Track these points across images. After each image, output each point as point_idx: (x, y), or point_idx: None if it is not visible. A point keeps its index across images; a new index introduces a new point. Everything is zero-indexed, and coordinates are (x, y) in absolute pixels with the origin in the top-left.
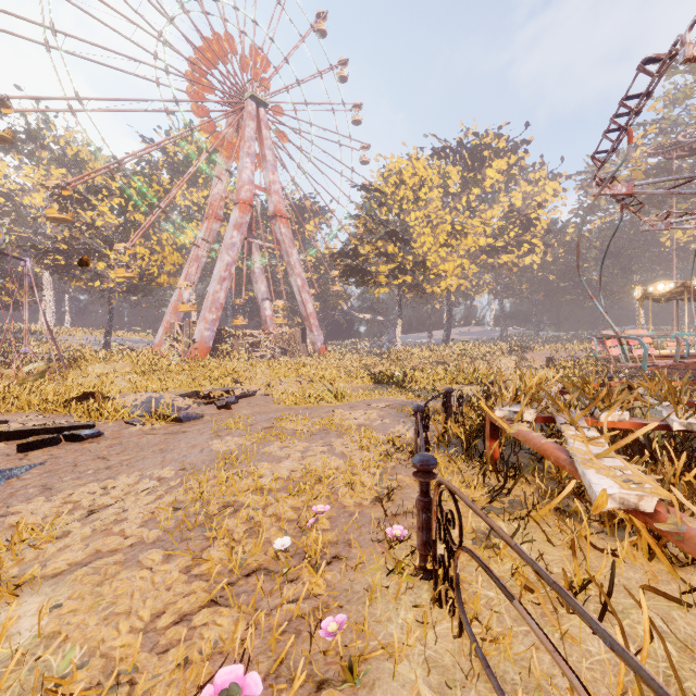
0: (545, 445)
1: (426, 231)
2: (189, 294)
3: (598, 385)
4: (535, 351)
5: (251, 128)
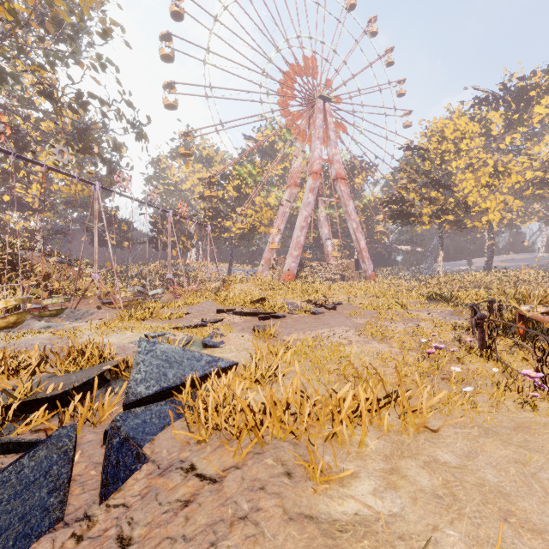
0: (544, 318)
1: (468, 176)
2: (278, 238)
3: None
4: None
5: (320, 119)
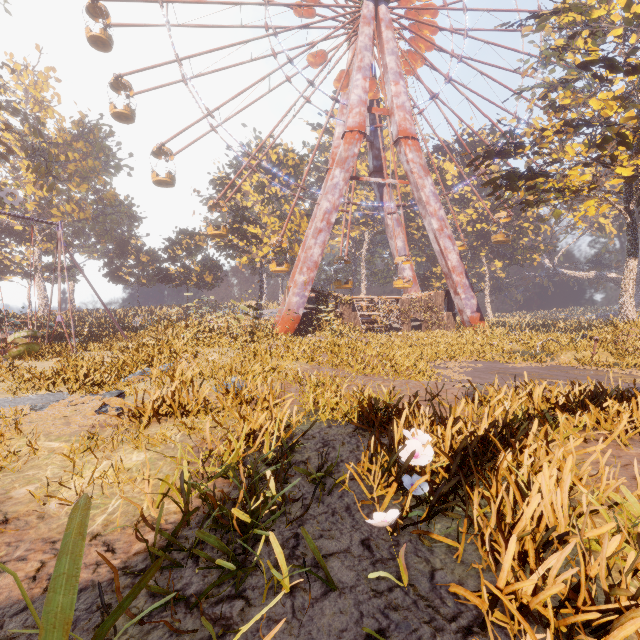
0: None
1: None
2: None
3: None
4: None
5: (365, 35)
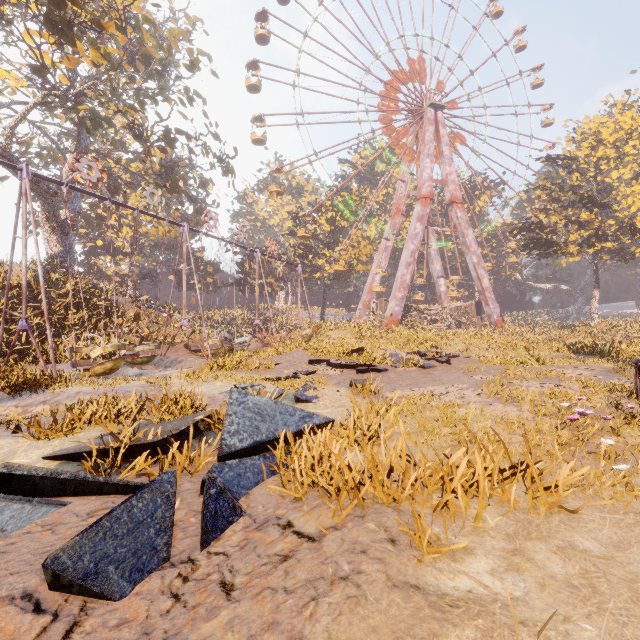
0: None
1: (636, 189)
2: (379, 277)
3: None
4: None
5: (430, 132)
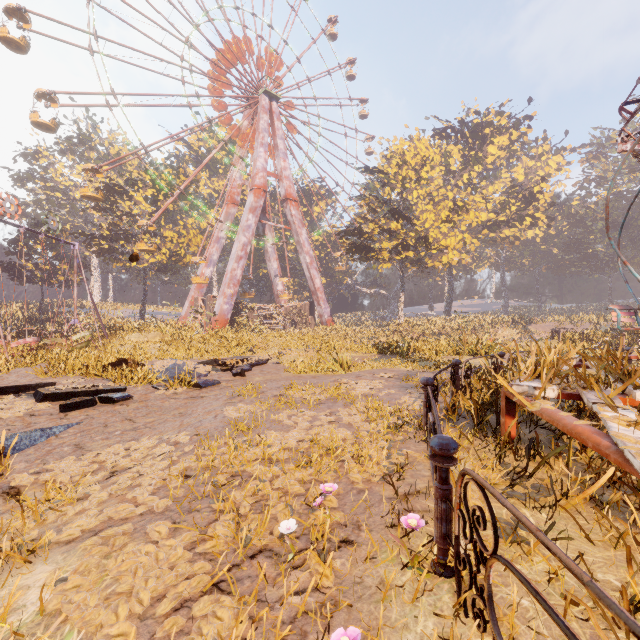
0: (578, 427)
1: (428, 208)
2: (211, 271)
3: (626, 359)
4: (538, 323)
5: (265, 121)
